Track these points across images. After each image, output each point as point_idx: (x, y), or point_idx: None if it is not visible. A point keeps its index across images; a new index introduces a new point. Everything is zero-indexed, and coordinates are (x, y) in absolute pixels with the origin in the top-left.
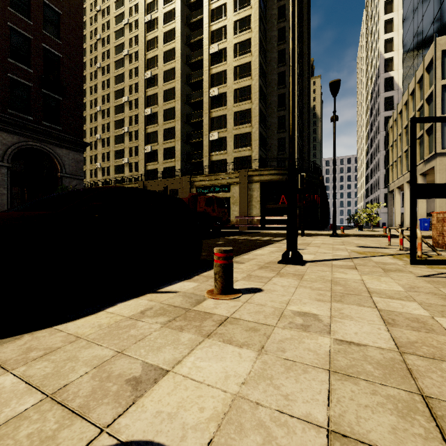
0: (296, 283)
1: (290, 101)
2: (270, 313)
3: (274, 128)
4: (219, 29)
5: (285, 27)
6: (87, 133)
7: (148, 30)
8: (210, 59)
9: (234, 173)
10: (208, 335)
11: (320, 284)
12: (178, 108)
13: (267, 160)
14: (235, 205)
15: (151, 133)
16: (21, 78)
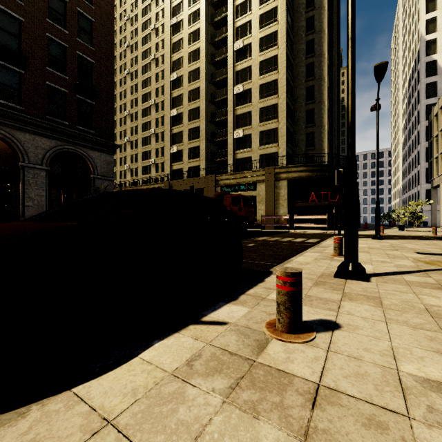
0: (380, 314)
1: (349, 81)
2: (380, 379)
3: (302, 123)
4: (244, 25)
5: (314, 16)
6: (117, 136)
7: (174, 33)
8: (235, 56)
9: (260, 171)
10: (305, 434)
11: (416, 317)
12: (202, 107)
13: (294, 156)
14: (261, 203)
15: (176, 133)
16: (58, 85)
